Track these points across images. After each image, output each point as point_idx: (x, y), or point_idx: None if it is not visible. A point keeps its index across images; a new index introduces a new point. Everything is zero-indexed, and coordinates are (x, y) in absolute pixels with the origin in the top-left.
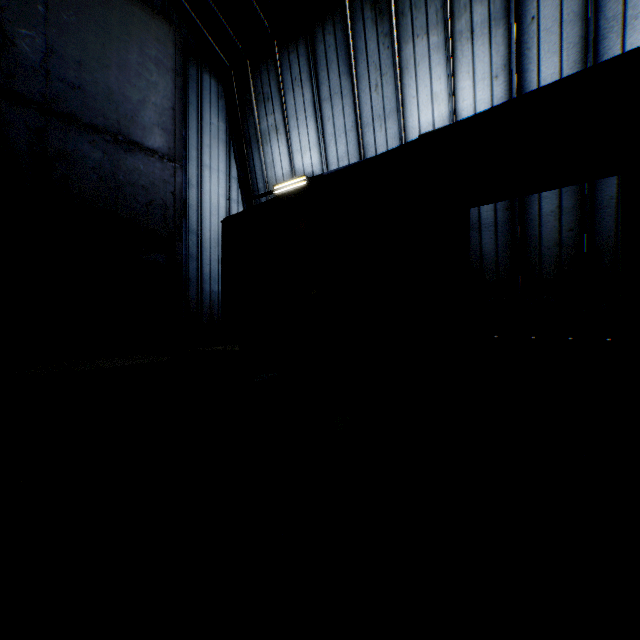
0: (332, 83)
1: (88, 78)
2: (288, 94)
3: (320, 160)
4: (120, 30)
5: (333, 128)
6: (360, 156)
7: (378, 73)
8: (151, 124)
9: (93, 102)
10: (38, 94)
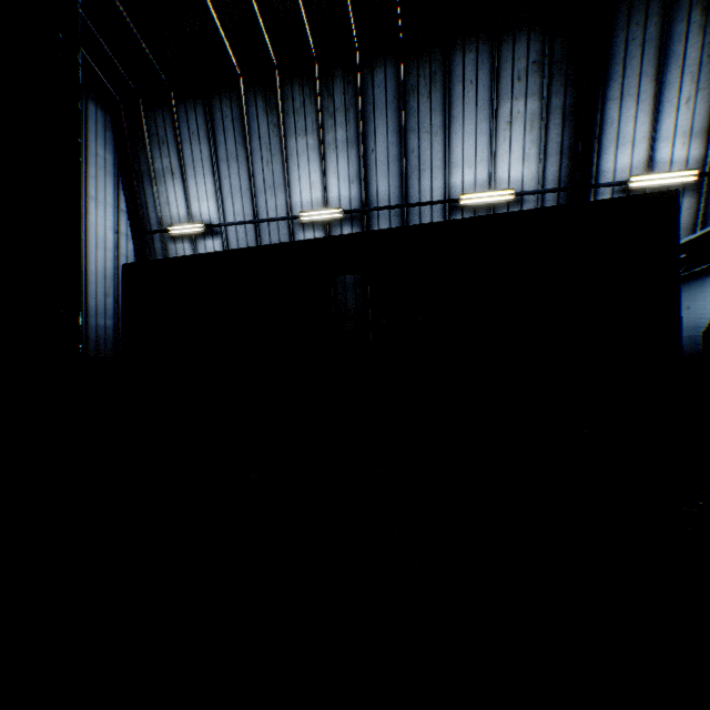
0: (229, 148)
1: None
2: (185, 144)
3: (218, 211)
4: None
5: (230, 186)
6: (254, 216)
7: (269, 152)
8: None
9: None
10: None
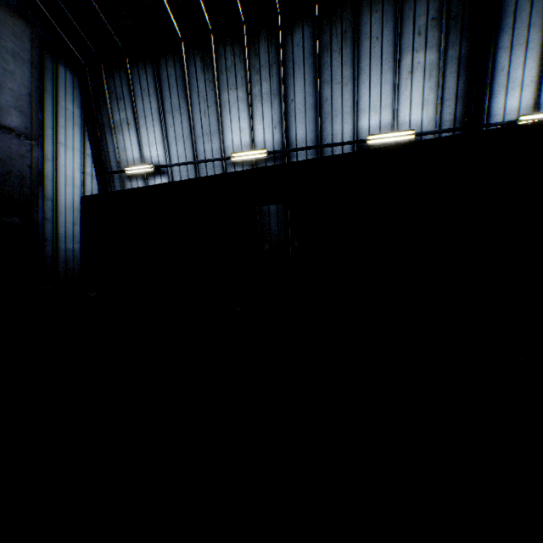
0: (173, 102)
1: None
2: (138, 100)
3: (164, 154)
4: None
5: (174, 133)
6: (194, 157)
7: (206, 104)
8: (9, 106)
9: None
10: None
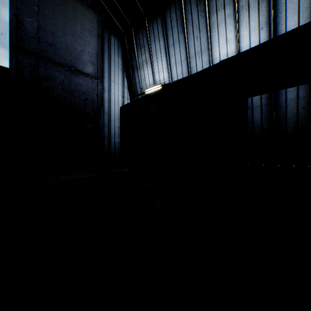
0: (174, 37)
1: (57, 40)
2: (152, 44)
3: (168, 76)
4: (72, 17)
5: (175, 60)
6: (188, 73)
7: (198, 30)
8: (86, 61)
9: (59, 52)
10: (34, 49)
